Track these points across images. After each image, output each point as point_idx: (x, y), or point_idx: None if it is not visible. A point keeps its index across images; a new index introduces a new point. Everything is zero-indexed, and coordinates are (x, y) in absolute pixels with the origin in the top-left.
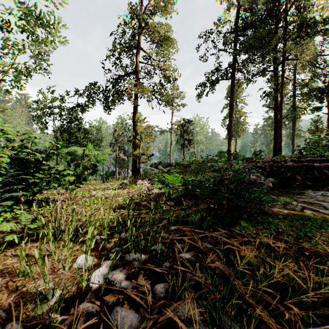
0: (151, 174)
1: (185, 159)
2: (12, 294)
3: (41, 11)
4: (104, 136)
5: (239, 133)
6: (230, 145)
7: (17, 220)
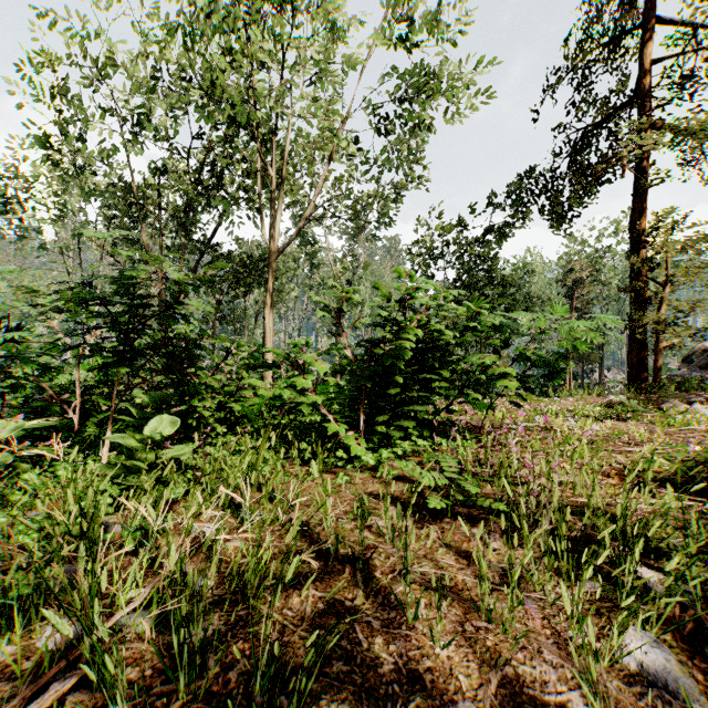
0: (704, 382)
1: None
2: (486, 672)
3: (428, 70)
4: (534, 290)
5: None
6: None
7: (417, 458)
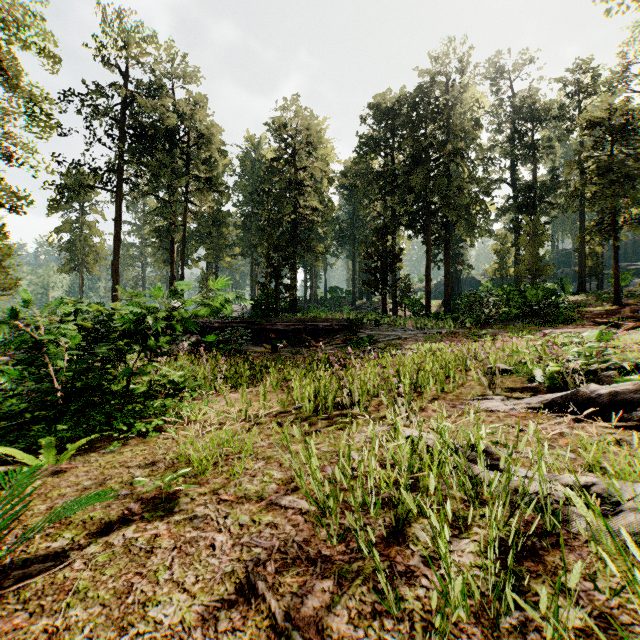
0: None
1: (2, 313)
2: None
3: None
4: None
5: (90, 265)
6: (117, 295)
7: None
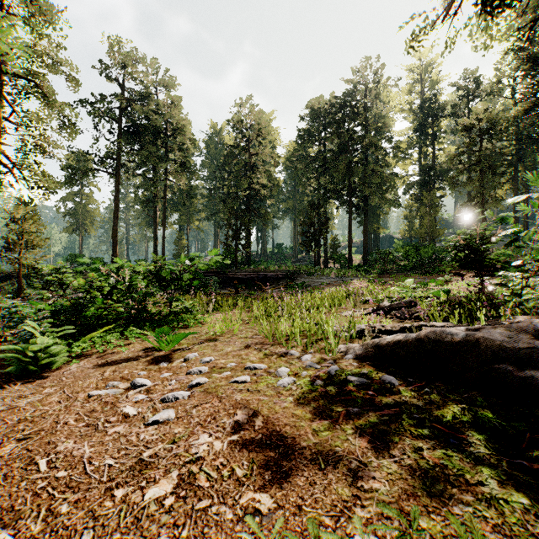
0: None
1: None
2: None
3: None
4: None
5: (88, 227)
6: (116, 252)
7: None
